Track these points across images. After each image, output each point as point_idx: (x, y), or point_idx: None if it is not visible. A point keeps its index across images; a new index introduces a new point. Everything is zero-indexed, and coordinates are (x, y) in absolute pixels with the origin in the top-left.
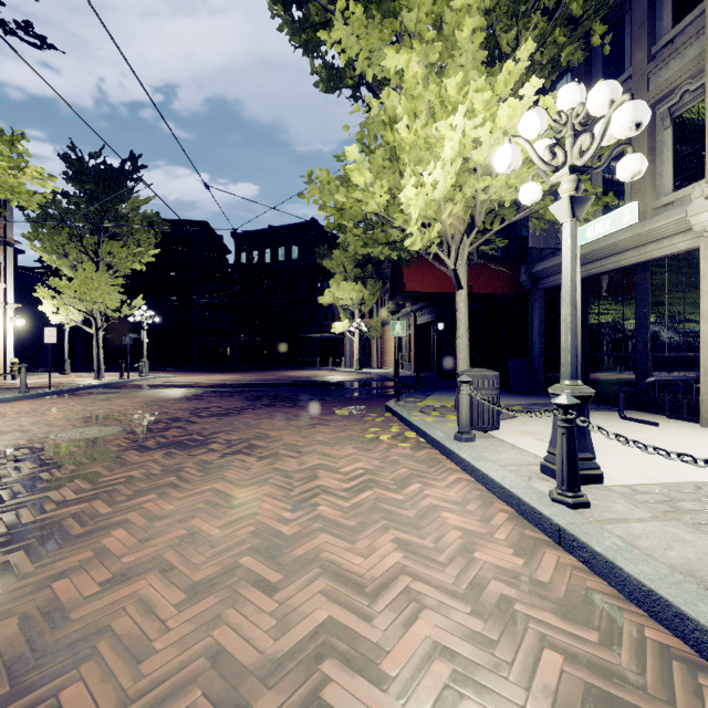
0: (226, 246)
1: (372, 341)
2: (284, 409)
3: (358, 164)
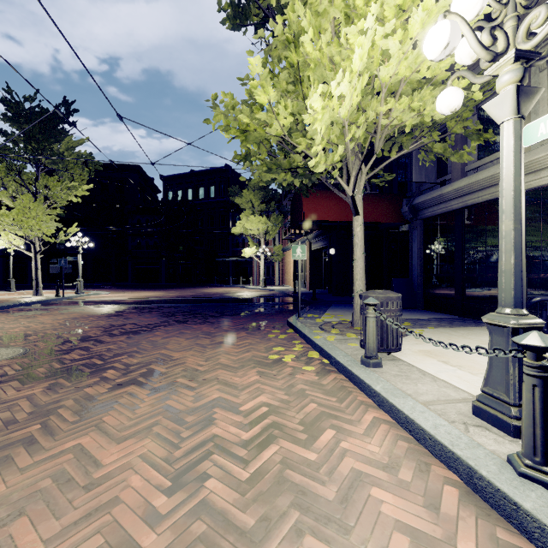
0: (156, 186)
1: (275, 263)
2: (195, 326)
3: (262, 79)
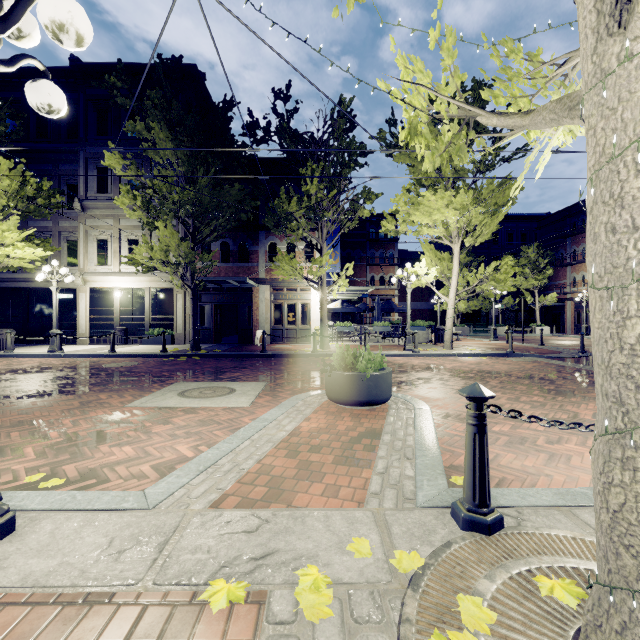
0: None
1: None
2: None
3: None
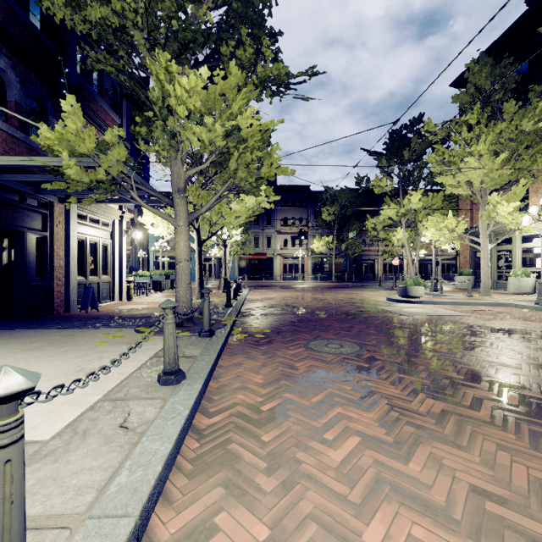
0: None
1: None
2: None
3: None
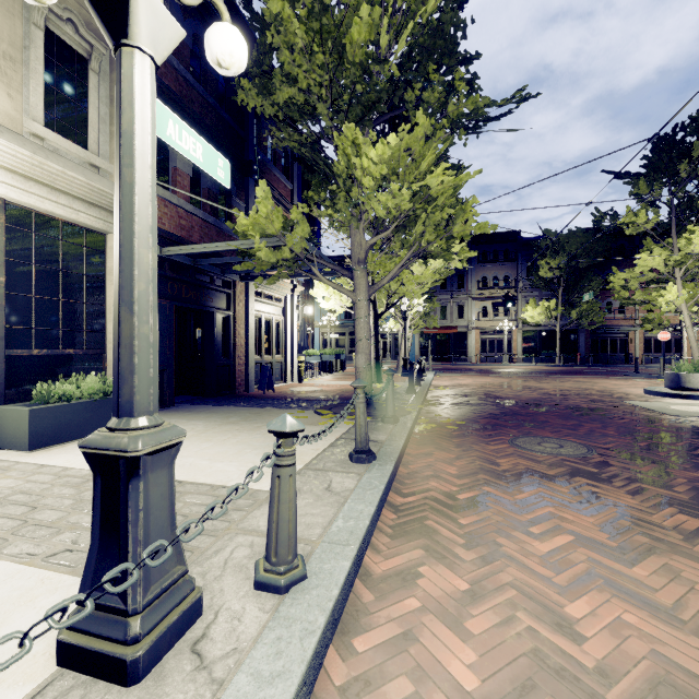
0: None
1: None
2: None
3: None
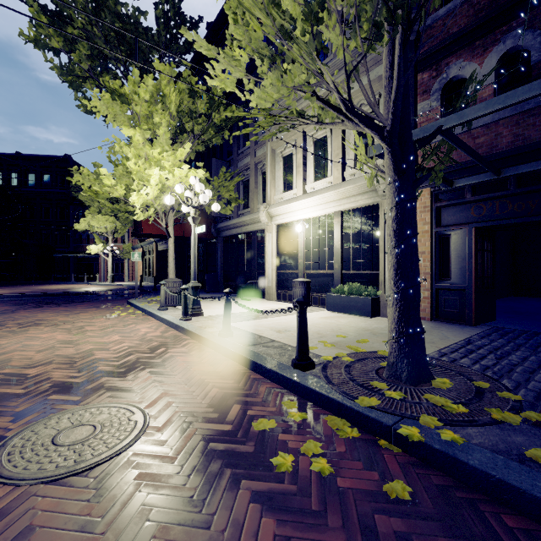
0: None
1: (124, 260)
2: (52, 308)
3: (107, 176)
